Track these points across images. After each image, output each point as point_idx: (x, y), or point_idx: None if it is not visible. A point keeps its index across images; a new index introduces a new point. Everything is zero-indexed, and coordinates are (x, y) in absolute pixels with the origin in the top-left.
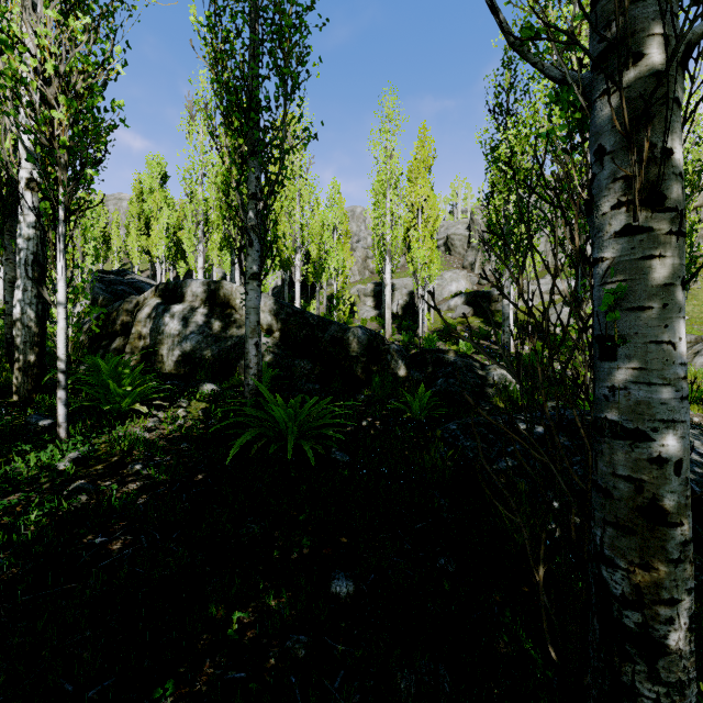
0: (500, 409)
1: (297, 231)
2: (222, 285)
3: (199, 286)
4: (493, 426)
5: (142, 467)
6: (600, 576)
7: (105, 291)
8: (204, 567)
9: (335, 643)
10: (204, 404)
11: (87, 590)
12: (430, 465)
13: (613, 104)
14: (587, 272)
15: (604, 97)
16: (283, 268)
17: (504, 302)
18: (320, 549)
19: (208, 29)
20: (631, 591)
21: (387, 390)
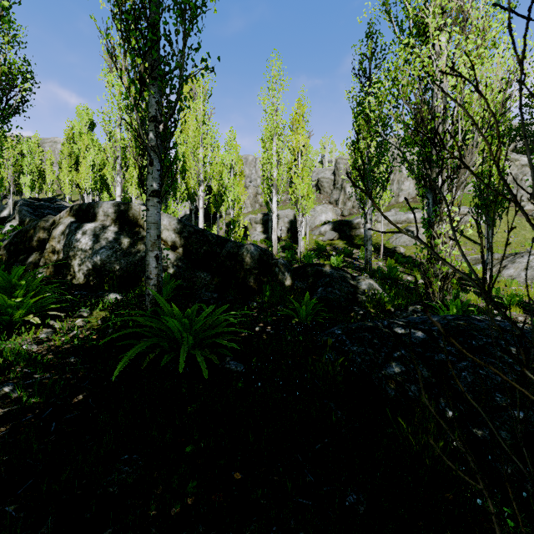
0: (371, 313)
1: (200, 167)
2: (131, 206)
3: (110, 207)
4: (376, 331)
5: (12, 389)
6: None
7: (32, 214)
8: None
9: None
10: (106, 313)
11: None
12: (321, 371)
13: None
14: (437, 201)
15: None
16: (191, 200)
17: (367, 226)
18: (208, 494)
19: None
20: None
21: (276, 298)
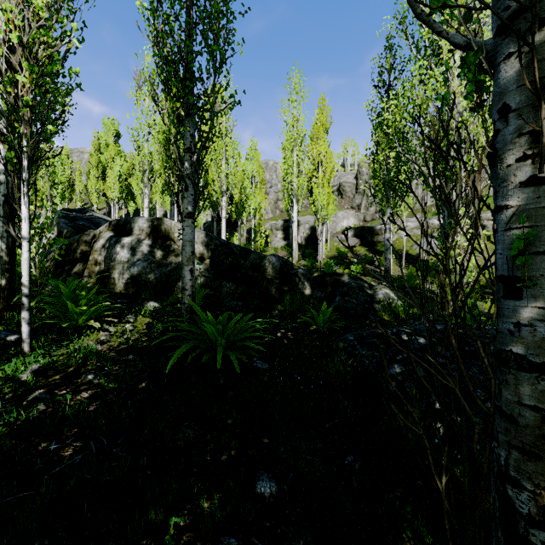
0: (385, 321)
1: (223, 178)
2: (163, 221)
3: (144, 222)
4: (384, 338)
5: (93, 377)
6: (505, 493)
7: (69, 225)
8: (145, 471)
9: (261, 543)
10: (148, 319)
11: (38, 498)
12: (334, 371)
13: (518, 66)
14: (452, 213)
15: (509, 59)
16: (212, 208)
17: (386, 236)
18: (245, 450)
19: (151, 12)
20: (537, 512)
21: (296, 306)
